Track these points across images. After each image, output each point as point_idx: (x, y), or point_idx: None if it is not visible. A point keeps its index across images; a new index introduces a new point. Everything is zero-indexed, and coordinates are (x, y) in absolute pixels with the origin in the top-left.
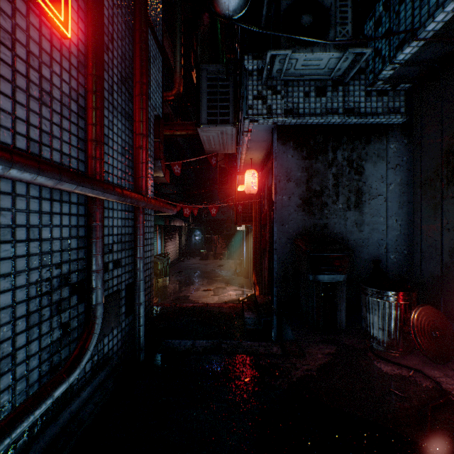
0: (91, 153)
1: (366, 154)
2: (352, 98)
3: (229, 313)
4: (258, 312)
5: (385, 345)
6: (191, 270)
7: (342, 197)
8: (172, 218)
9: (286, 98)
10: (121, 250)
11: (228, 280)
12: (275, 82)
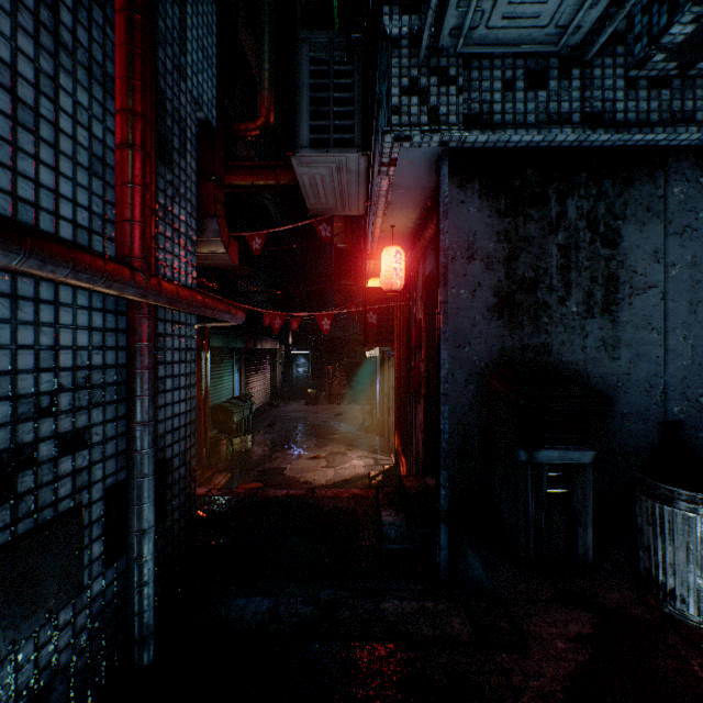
0: None
1: (624, 206)
2: (600, 92)
3: (353, 510)
4: (408, 512)
5: None
6: (291, 422)
7: (577, 291)
8: (258, 337)
9: (467, 92)
10: (89, 405)
11: (351, 440)
12: (445, 61)
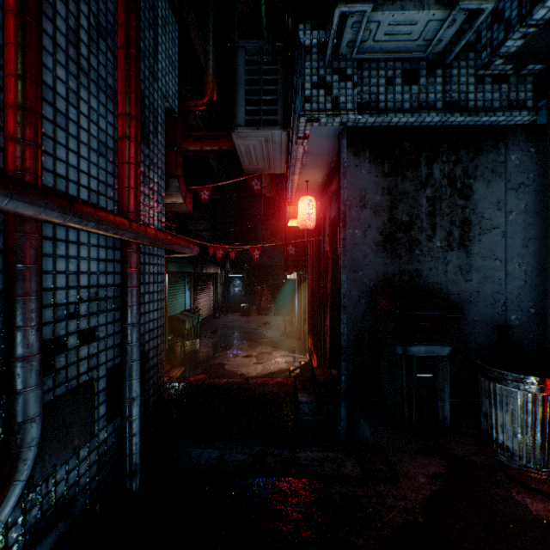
0: (12, 131)
1: (475, 168)
2: (457, 86)
3: (277, 393)
4: (317, 394)
5: (524, 460)
6: (229, 329)
7: (440, 231)
8: (204, 264)
9: (360, 86)
10: (98, 312)
11: (276, 343)
12: (344, 63)
